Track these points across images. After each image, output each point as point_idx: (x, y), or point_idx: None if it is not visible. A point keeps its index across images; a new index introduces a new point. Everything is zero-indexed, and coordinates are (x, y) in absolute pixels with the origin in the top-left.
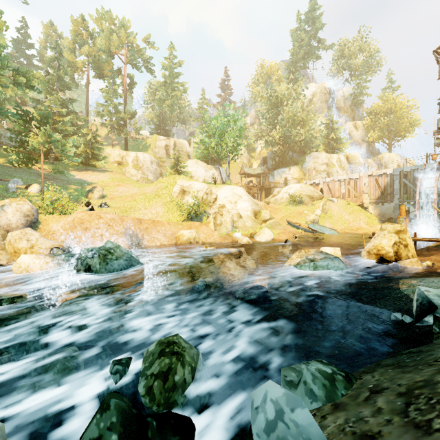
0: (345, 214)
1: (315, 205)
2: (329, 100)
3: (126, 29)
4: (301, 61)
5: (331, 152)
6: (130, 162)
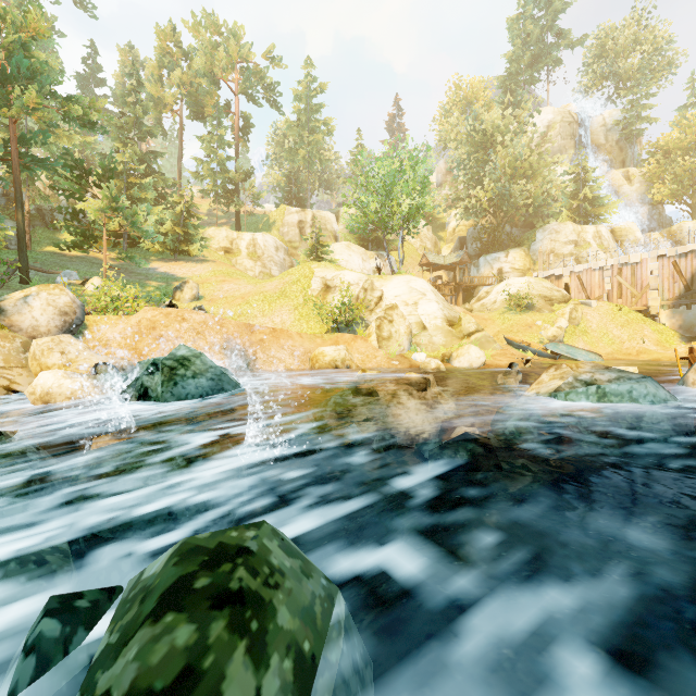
0: (613, 326)
1: (557, 311)
2: (578, 133)
3: (238, 40)
4: (526, 71)
5: (583, 224)
6: (244, 249)
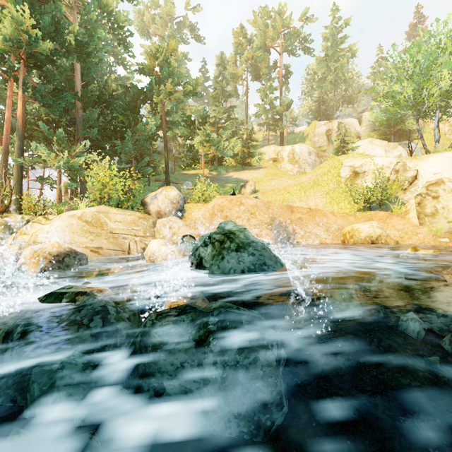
0: None
1: None
2: None
3: (282, 16)
4: None
5: None
6: (286, 157)
